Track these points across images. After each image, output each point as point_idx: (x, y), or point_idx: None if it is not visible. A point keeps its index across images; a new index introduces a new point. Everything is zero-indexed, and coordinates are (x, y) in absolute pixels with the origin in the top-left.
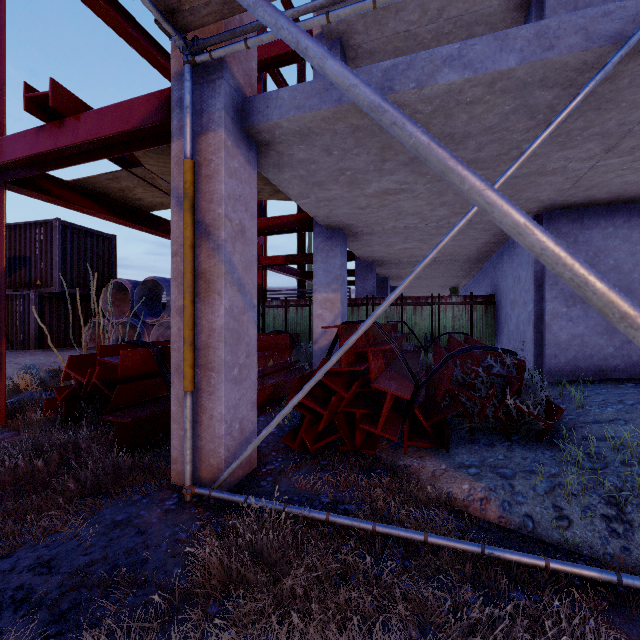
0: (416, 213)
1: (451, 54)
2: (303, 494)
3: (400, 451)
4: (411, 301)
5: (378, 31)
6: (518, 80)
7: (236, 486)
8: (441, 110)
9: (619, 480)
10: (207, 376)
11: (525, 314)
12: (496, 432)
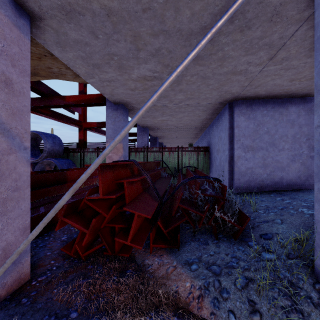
0: (166, 96)
1: None
2: (55, 310)
3: (148, 250)
4: (167, 149)
5: None
6: None
7: None
8: (171, 2)
9: (289, 273)
10: None
11: (224, 156)
12: (209, 231)
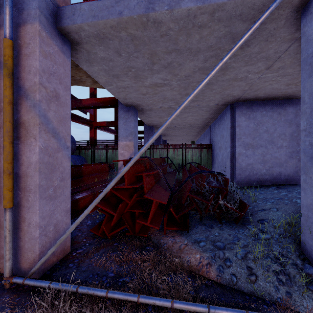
0: (173, 99)
1: None
2: (96, 271)
3: (162, 232)
4: (172, 147)
5: None
6: (227, 12)
7: (50, 270)
8: (184, 30)
9: (280, 247)
10: (26, 196)
11: (226, 153)
12: (214, 218)
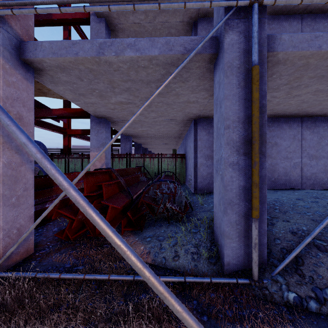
0: (141, 114)
1: (131, 43)
2: (55, 265)
3: (121, 233)
4: (148, 156)
5: (125, 19)
6: (161, 61)
7: (13, 266)
8: (132, 68)
9: (200, 236)
10: None
11: (192, 163)
12: (166, 219)
